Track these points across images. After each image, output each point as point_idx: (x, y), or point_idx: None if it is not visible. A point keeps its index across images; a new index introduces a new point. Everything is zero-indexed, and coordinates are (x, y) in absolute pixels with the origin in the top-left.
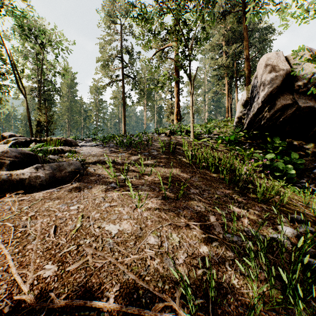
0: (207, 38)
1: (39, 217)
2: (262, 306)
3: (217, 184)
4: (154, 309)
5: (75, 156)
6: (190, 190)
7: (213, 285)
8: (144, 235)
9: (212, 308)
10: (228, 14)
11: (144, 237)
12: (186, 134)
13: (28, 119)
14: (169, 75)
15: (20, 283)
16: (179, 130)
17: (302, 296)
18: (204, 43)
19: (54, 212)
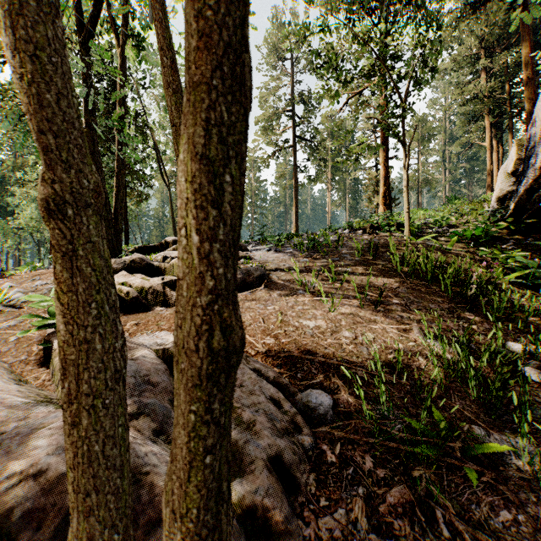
0: (435, 71)
1: (246, 311)
2: (445, 381)
3: (434, 297)
4: (350, 364)
5: (251, 262)
6: (393, 301)
7: (400, 360)
8: (339, 331)
9: (397, 374)
10: (486, 3)
11: (339, 332)
12: (398, 229)
13: (172, 217)
14: (371, 126)
15: (255, 343)
16: (387, 224)
17: (473, 365)
18: (428, 82)
19: (255, 309)
